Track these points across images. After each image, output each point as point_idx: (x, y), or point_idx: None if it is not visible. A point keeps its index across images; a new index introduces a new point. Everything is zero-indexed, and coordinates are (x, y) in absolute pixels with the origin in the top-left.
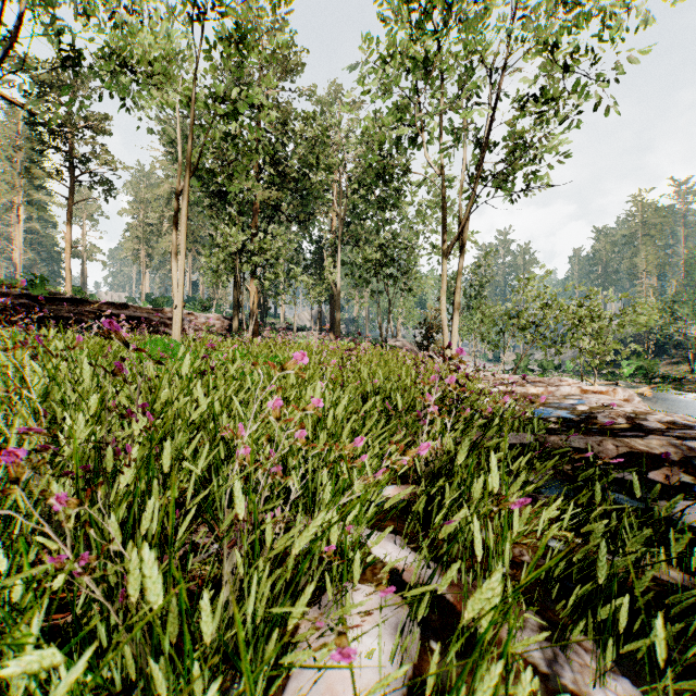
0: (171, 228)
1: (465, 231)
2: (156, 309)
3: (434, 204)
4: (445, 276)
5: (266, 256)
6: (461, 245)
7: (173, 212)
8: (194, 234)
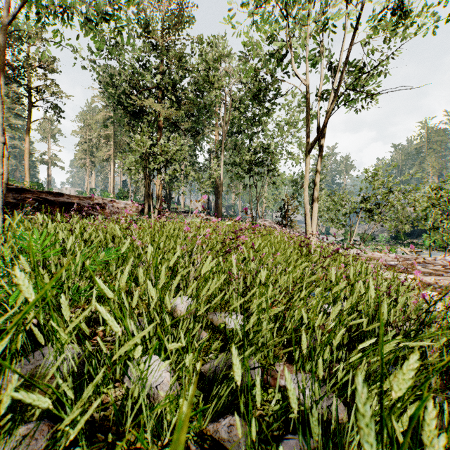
0: (106, 143)
1: (323, 131)
2: (85, 197)
3: (289, 123)
4: (307, 168)
5: (167, 157)
6: (319, 143)
7: (107, 132)
8: (121, 147)
